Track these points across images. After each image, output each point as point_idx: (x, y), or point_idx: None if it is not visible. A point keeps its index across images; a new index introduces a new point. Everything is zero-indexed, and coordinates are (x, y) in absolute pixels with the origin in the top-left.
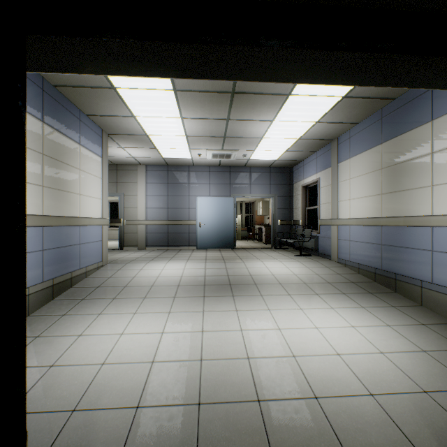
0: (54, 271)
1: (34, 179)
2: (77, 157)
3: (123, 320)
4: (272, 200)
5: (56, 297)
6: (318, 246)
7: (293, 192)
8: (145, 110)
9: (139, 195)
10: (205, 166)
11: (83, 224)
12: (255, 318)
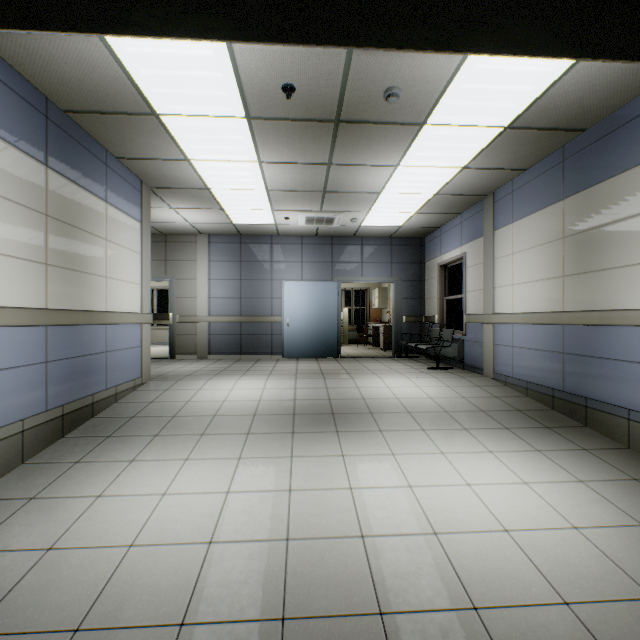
0: (64, 393)
1: (32, 254)
2: (101, 221)
3: (168, 472)
4: (393, 286)
5: (68, 433)
6: (464, 354)
7: (425, 274)
8: (205, 150)
9: (198, 278)
10: (296, 236)
11: (111, 322)
12: (373, 468)
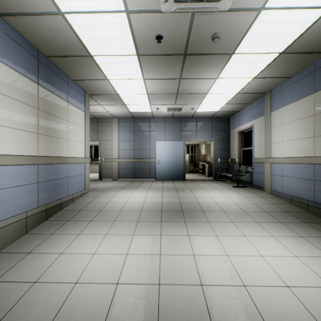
0: (47, 198)
1: (31, 128)
2: (65, 111)
3: (96, 241)
4: (213, 143)
5: (48, 218)
6: (253, 179)
7: (230, 136)
8: (116, 74)
9: (113, 140)
10: (162, 118)
11: (70, 162)
12: (205, 243)
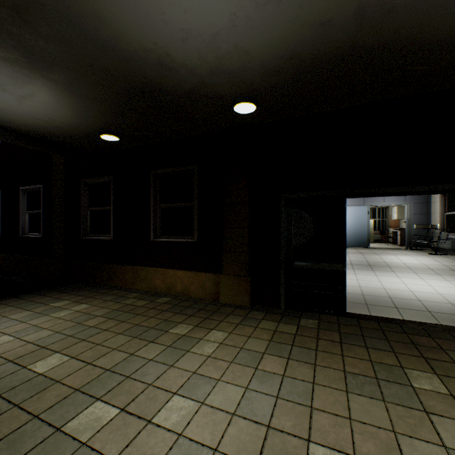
0: None
1: None
2: None
3: None
4: (406, 207)
5: None
6: None
7: (431, 198)
8: None
9: None
10: None
11: None
12: (388, 279)
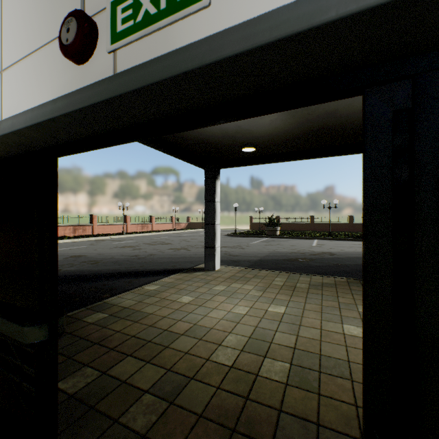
0: None
1: None
2: None
3: None
4: None
5: None
6: None
7: None
8: None
9: None
10: None
11: None
12: None
